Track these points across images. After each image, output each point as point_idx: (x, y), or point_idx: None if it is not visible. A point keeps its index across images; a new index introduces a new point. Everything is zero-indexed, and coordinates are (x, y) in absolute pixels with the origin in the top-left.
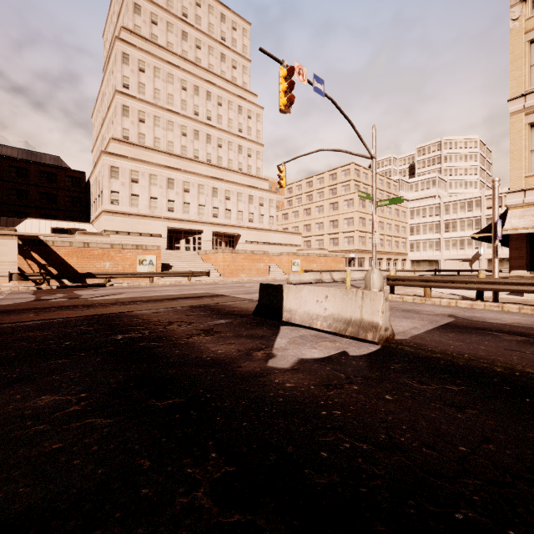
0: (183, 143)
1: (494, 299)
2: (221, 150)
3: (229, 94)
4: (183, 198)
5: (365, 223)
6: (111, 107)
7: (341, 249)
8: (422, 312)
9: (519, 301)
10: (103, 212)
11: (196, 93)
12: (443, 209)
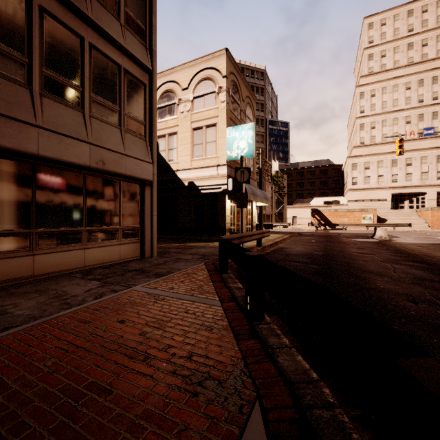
0: (407, 129)
1: None
2: None
3: None
4: (406, 171)
5: None
6: (354, 126)
7: None
8: None
9: None
10: (347, 190)
11: (420, 85)
12: None
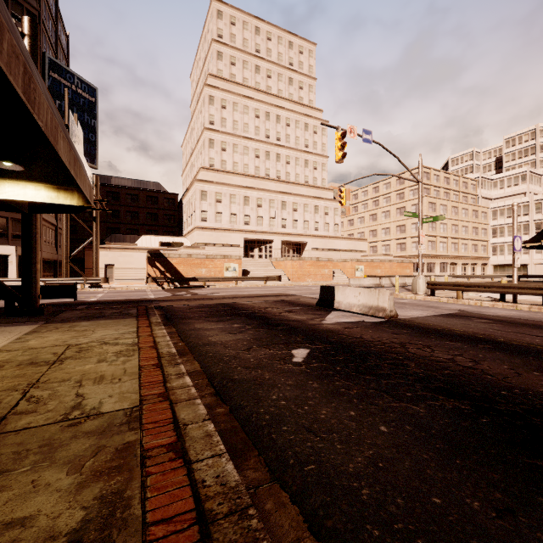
0: (257, 164)
1: (513, 301)
2: (289, 166)
3: (296, 114)
4: (257, 213)
5: (435, 227)
6: (200, 140)
7: (409, 254)
8: (441, 308)
9: (539, 303)
10: (195, 228)
11: (267, 118)
12: (533, 207)
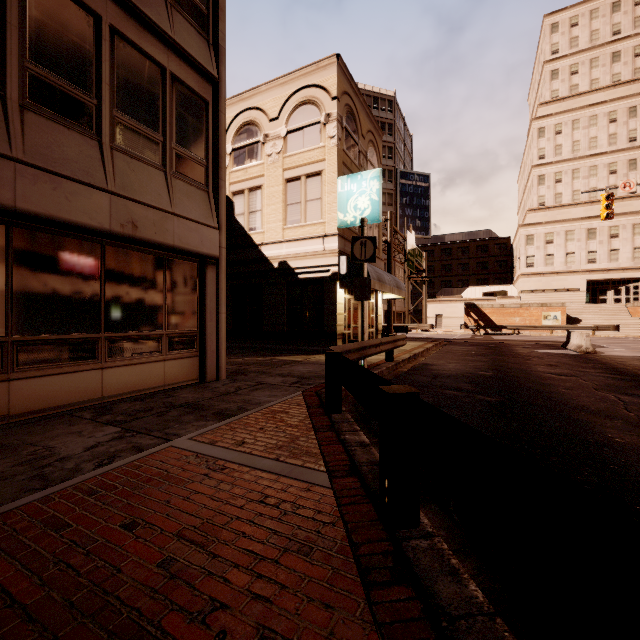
0: (612, 182)
1: None
2: None
3: None
4: (609, 246)
5: None
6: (529, 179)
7: None
8: None
9: None
10: (519, 275)
11: (631, 115)
12: None
